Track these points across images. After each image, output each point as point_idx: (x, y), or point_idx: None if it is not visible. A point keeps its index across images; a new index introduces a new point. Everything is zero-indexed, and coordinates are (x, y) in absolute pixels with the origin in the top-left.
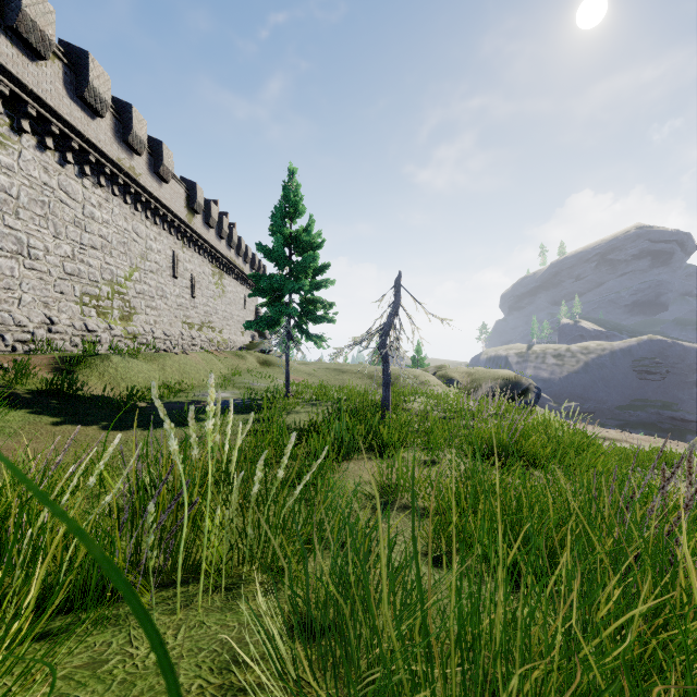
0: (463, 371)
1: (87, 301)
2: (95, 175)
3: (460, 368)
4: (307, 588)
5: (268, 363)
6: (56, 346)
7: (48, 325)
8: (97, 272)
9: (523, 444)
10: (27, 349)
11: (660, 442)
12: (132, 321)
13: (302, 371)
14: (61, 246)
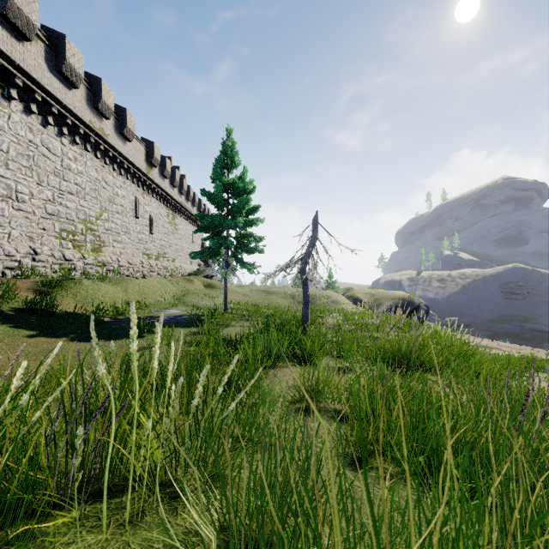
0: (366, 293)
1: (65, 236)
2: (71, 135)
3: (364, 290)
4: (229, 520)
5: (211, 286)
6: (38, 272)
7: (32, 255)
8: (73, 213)
9: (420, 354)
10: (15, 274)
11: (524, 349)
12: (102, 252)
13: (238, 292)
14: (43, 192)
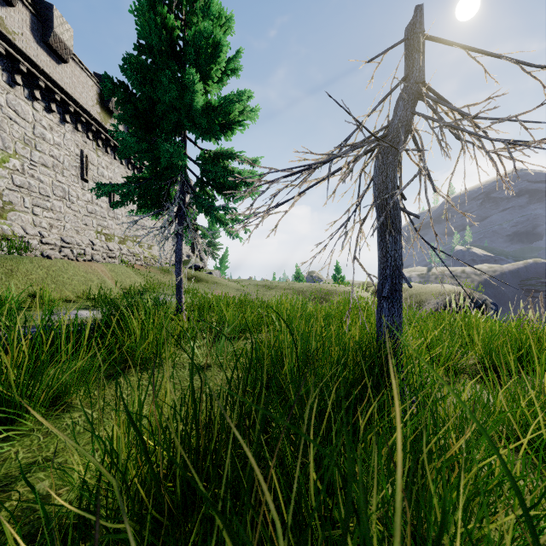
0: None
1: None
2: None
3: None
4: None
5: (196, 278)
6: None
7: None
8: None
9: None
10: None
11: None
12: (6, 220)
13: (230, 287)
14: None
